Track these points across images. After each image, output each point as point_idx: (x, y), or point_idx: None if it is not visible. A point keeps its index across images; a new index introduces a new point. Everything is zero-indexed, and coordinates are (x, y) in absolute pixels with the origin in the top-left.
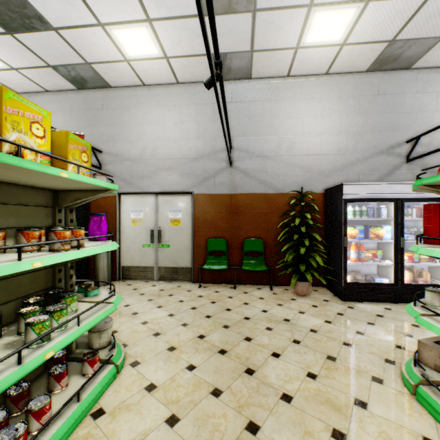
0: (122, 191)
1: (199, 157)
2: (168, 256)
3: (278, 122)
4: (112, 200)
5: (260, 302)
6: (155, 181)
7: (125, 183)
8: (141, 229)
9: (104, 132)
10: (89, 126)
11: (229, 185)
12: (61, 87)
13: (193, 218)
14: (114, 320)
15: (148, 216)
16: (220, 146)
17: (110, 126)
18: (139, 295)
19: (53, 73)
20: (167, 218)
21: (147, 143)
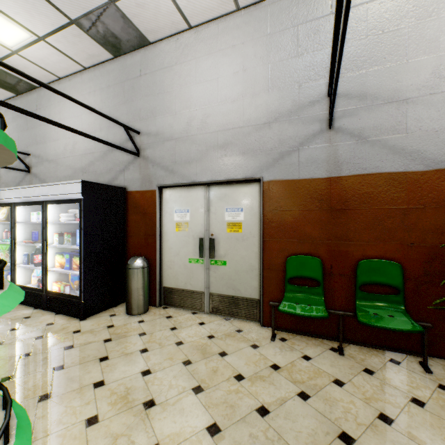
0: (162, 183)
1: (272, 120)
2: (223, 278)
3: (435, 24)
4: (151, 196)
5: (424, 423)
6: (204, 166)
7: (166, 172)
8: (187, 237)
9: (142, 106)
10: (125, 101)
11: (327, 162)
12: (96, 58)
13: (262, 221)
14: (104, 422)
15: (196, 217)
16: (308, 96)
17: (149, 96)
18: (173, 346)
19: (80, 35)
20: (222, 221)
21: (194, 111)
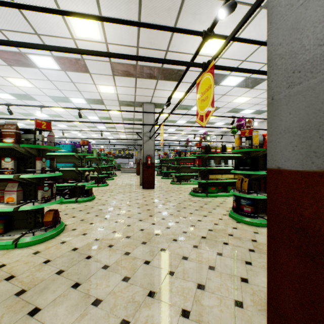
0: None
1: None
2: None
3: None
4: None
5: None
6: None
7: None
8: None
9: None
10: None
11: None
12: None
13: None
14: None
15: None
16: None
17: None
18: None
19: None
20: None
21: None
